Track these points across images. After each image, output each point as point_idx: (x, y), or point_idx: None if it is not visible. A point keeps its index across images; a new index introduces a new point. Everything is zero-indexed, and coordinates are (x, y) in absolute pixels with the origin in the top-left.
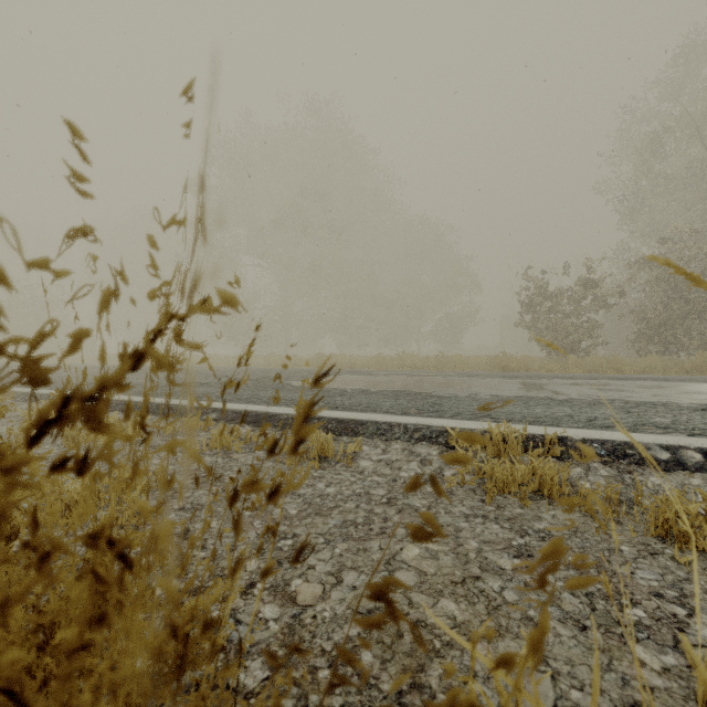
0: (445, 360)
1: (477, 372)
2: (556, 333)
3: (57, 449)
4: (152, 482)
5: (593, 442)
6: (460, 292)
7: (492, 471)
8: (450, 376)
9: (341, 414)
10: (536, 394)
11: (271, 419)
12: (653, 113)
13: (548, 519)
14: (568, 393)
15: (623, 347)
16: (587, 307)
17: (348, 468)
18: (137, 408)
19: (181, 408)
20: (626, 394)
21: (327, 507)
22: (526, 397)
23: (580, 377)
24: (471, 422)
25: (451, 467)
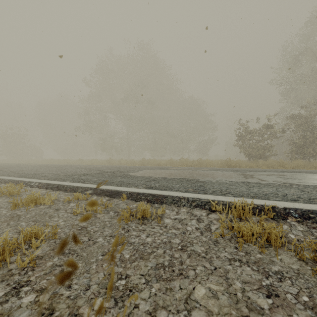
0: (202, 162)
1: (218, 168)
2: (252, 149)
3: (7, 211)
4: (50, 233)
5: (290, 209)
6: (207, 130)
7: (239, 228)
8: (205, 170)
9: (154, 192)
10: (251, 180)
11: (118, 194)
12: (296, 48)
13: (278, 263)
14: (267, 180)
15: (282, 156)
16: (267, 137)
17: (158, 224)
18: (53, 187)
19: (74, 187)
20: (296, 181)
21: (147, 252)
22: (246, 182)
23: (268, 171)
24: (221, 197)
25: (214, 224)
